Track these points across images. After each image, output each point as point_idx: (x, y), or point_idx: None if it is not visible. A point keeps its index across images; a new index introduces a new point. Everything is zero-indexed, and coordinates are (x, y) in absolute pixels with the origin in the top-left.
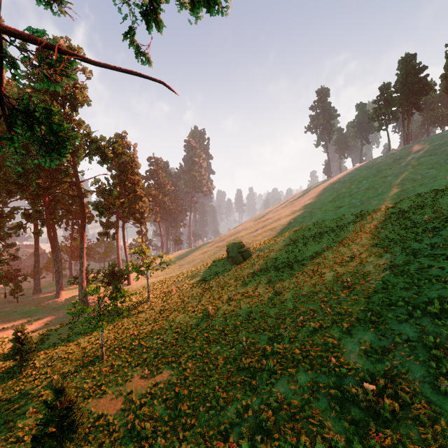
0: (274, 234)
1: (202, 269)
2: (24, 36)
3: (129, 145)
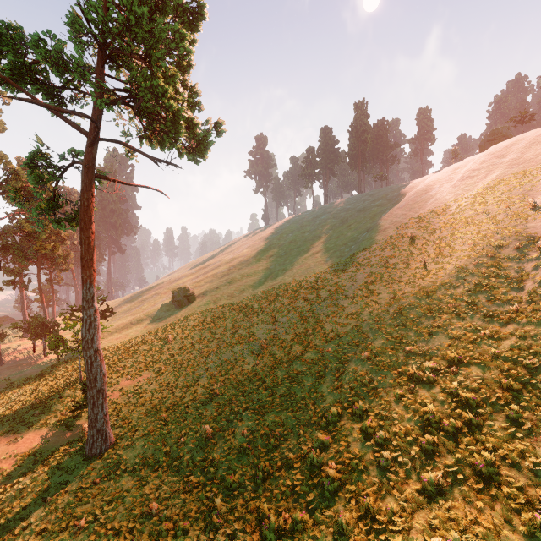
0: (215, 280)
1: (147, 314)
2: (102, 177)
3: None
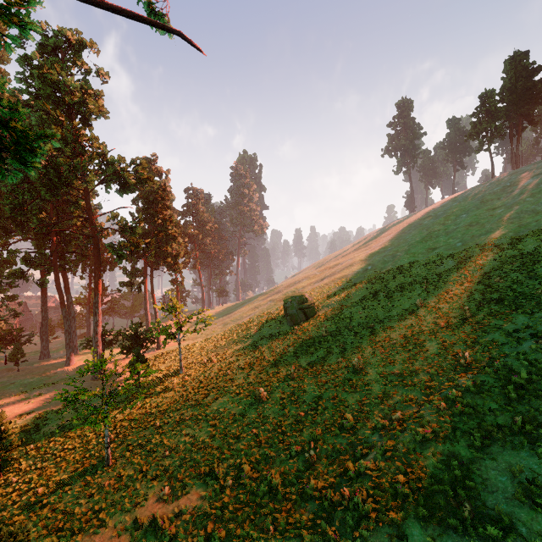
0: (345, 285)
1: (252, 330)
2: None
3: (160, 172)
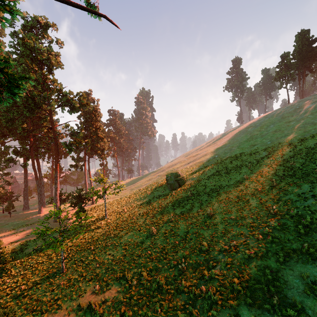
0: (202, 166)
1: (147, 193)
2: None
3: (94, 100)
